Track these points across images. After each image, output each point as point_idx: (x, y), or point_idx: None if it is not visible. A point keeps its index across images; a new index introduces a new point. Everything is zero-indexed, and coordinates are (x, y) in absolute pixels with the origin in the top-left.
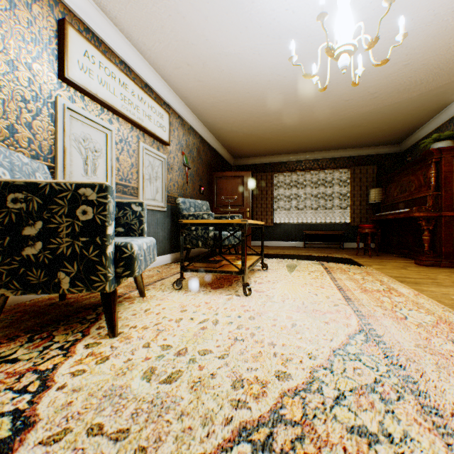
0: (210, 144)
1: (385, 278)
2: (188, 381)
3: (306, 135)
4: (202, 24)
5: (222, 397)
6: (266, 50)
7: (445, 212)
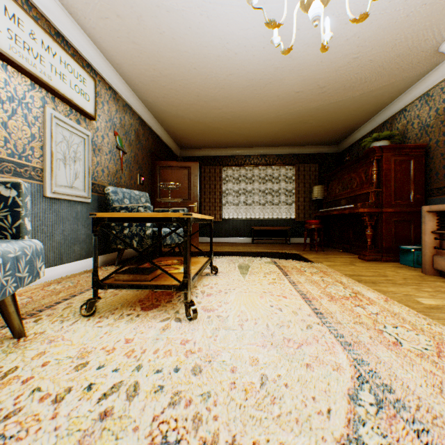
0: (152, 128)
1: (343, 278)
2: None
3: (255, 128)
4: None
5: None
6: (216, 12)
7: (385, 208)
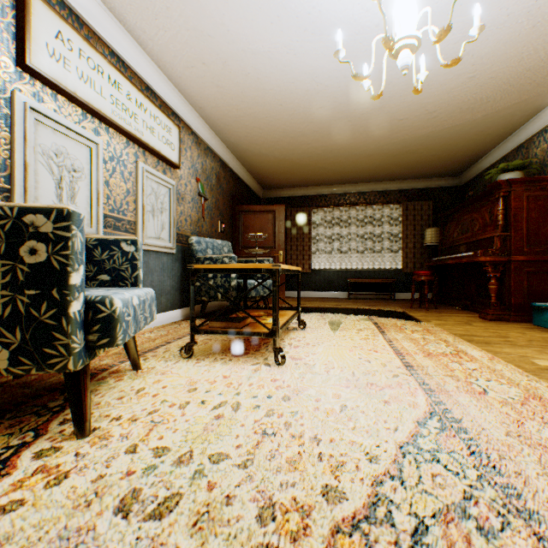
0: (233, 170)
1: (449, 337)
2: (190, 511)
3: (351, 162)
4: (221, 8)
5: (241, 541)
6: (304, 49)
7: (514, 256)
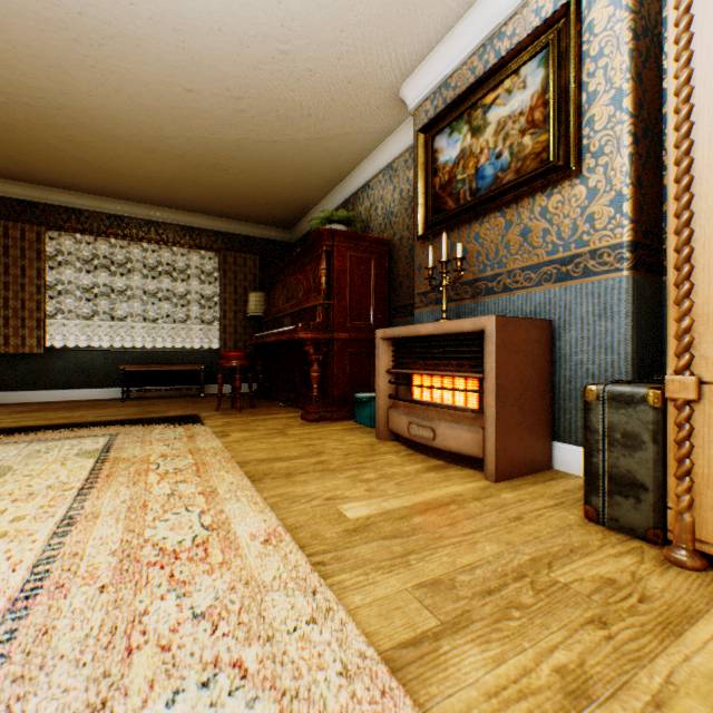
0: None
1: (234, 474)
2: None
3: (118, 154)
4: None
5: None
6: None
7: (339, 333)
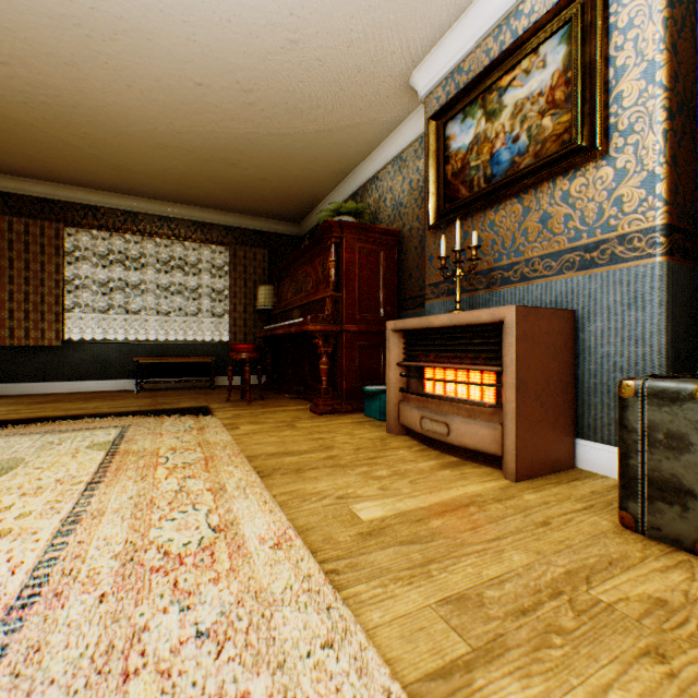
0: None
1: (243, 469)
2: None
3: (131, 151)
4: None
5: None
6: None
7: (348, 325)
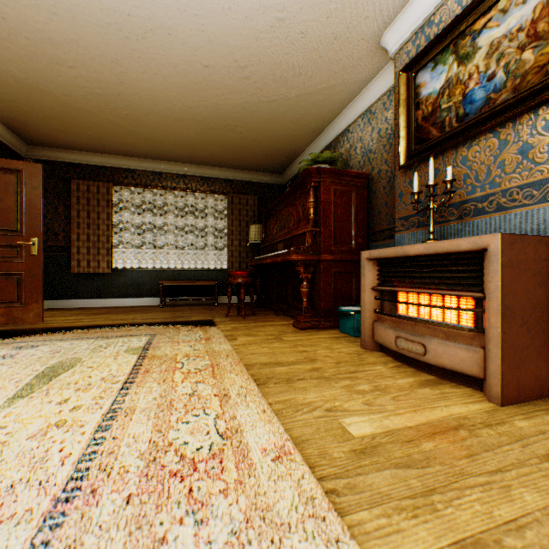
0: None
1: (242, 377)
2: None
3: (157, 125)
4: None
5: None
6: None
7: (324, 255)
